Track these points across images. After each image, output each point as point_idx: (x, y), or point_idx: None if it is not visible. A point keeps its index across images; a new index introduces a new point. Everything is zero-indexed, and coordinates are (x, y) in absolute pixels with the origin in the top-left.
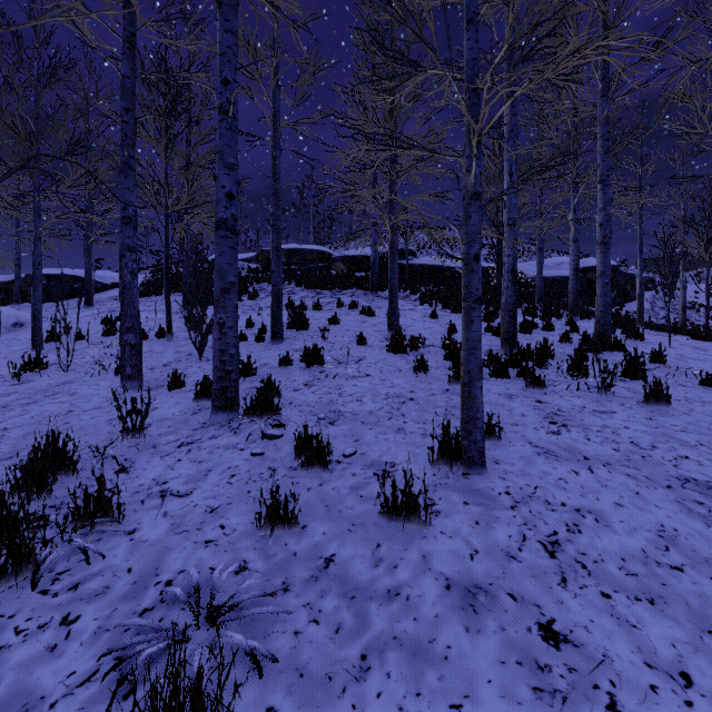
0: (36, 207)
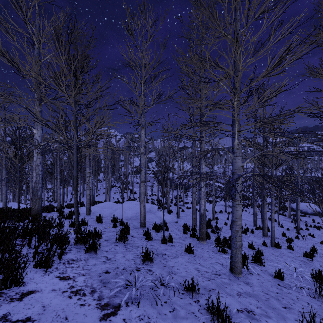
0: None
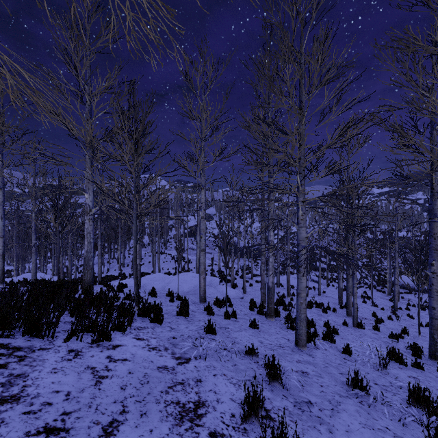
0: None
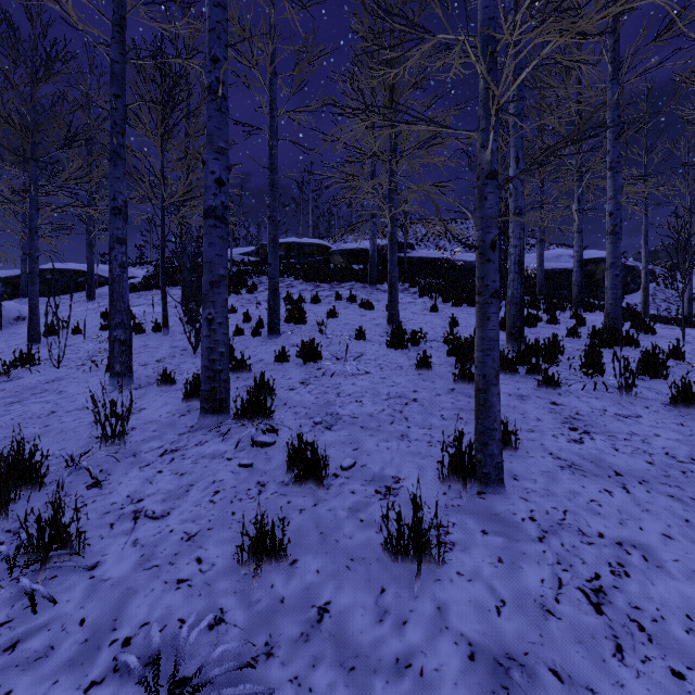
0: (32, 201)
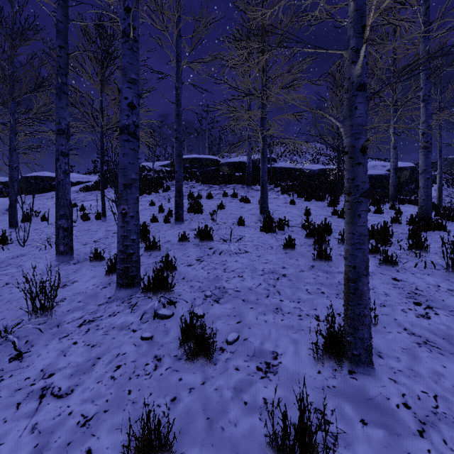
0: (11, 128)
